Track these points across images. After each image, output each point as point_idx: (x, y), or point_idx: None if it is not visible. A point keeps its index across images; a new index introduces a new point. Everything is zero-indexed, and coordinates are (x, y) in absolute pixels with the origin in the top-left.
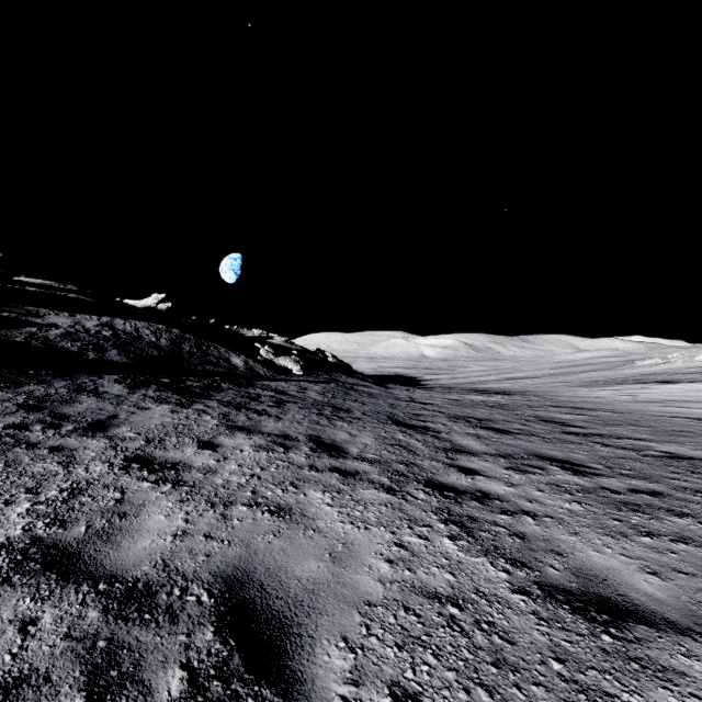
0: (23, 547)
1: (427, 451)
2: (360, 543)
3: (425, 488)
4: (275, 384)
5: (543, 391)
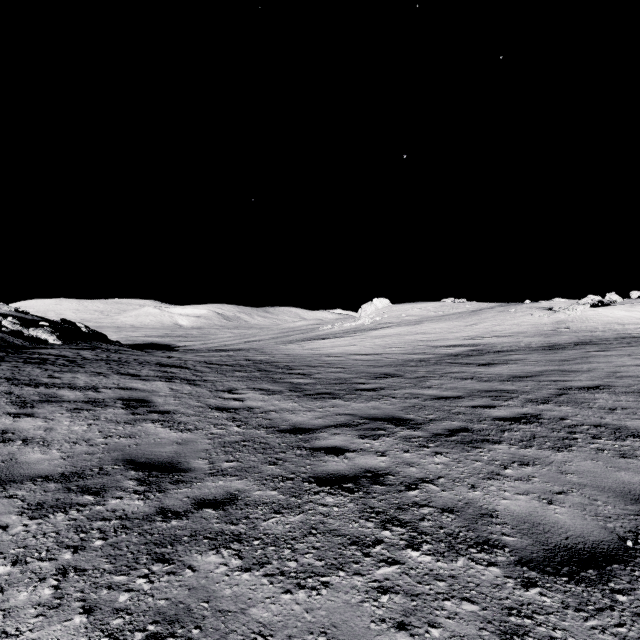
0: (21, 401)
1: (182, 373)
2: (158, 390)
3: (181, 380)
4: (45, 351)
5: (262, 347)
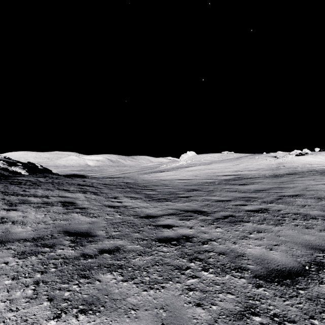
0: (10, 203)
1: (90, 189)
2: (79, 197)
3: (90, 193)
4: (20, 178)
5: (131, 176)
